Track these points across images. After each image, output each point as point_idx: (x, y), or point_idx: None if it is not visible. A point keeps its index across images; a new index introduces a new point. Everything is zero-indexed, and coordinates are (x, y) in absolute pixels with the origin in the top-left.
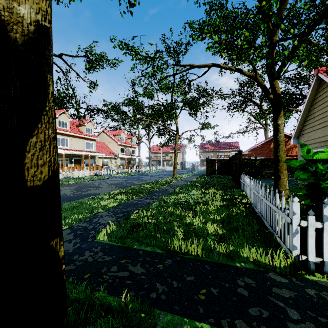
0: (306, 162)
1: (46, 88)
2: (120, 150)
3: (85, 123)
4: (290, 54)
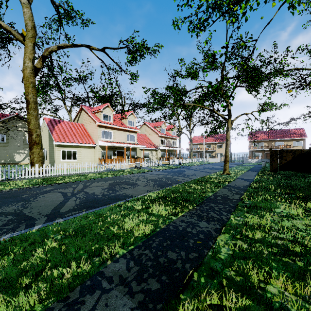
0: None
1: None
2: (161, 142)
3: (127, 115)
4: None
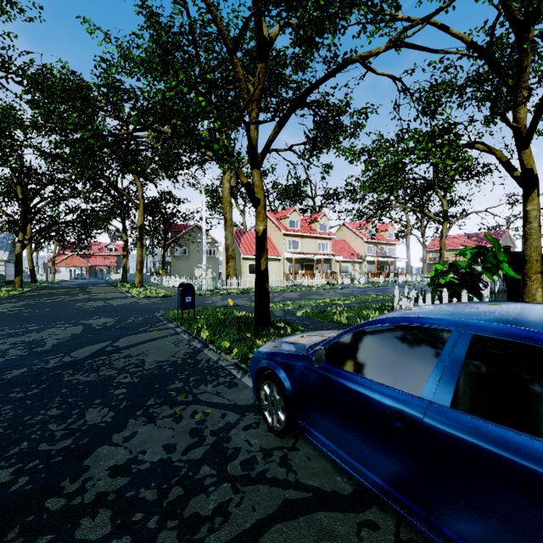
0: (469, 263)
1: (265, 245)
2: (368, 250)
3: (318, 218)
4: (533, 117)
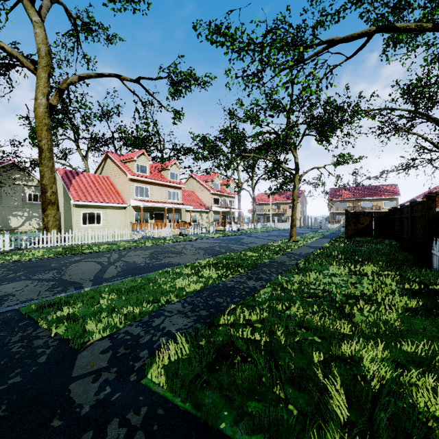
0: None
1: None
2: (214, 201)
3: (169, 166)
4: None
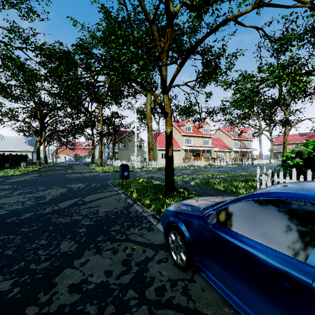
0: (310, 151)
1: (171, 141)
2: (234, 144)
3: (203, 125)
4: None
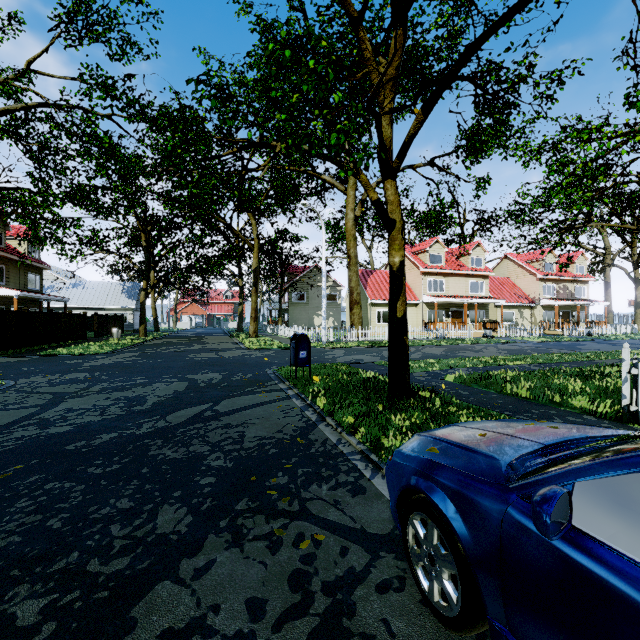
0: None
1: (403, 283)
2: (543, 291)
3: (470, 250)
4: None
